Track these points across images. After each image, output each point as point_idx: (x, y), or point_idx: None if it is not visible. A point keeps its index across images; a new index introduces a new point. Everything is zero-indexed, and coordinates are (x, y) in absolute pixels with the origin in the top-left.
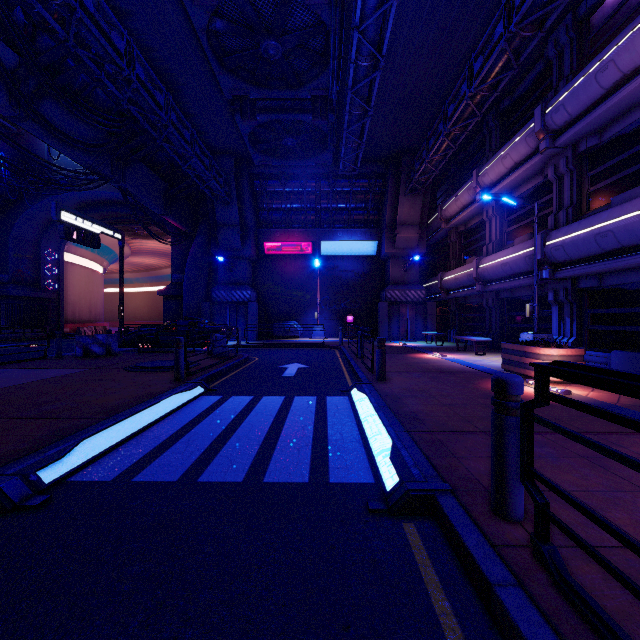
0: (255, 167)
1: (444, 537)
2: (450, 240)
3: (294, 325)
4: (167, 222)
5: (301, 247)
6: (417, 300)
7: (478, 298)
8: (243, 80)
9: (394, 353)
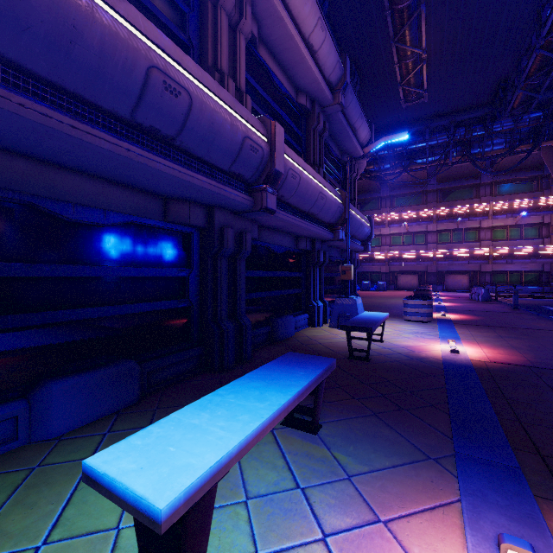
0: None
1: None
2: None
3: None
4: None
5: None
6: None
7: (137, 203)
8: None
9: None
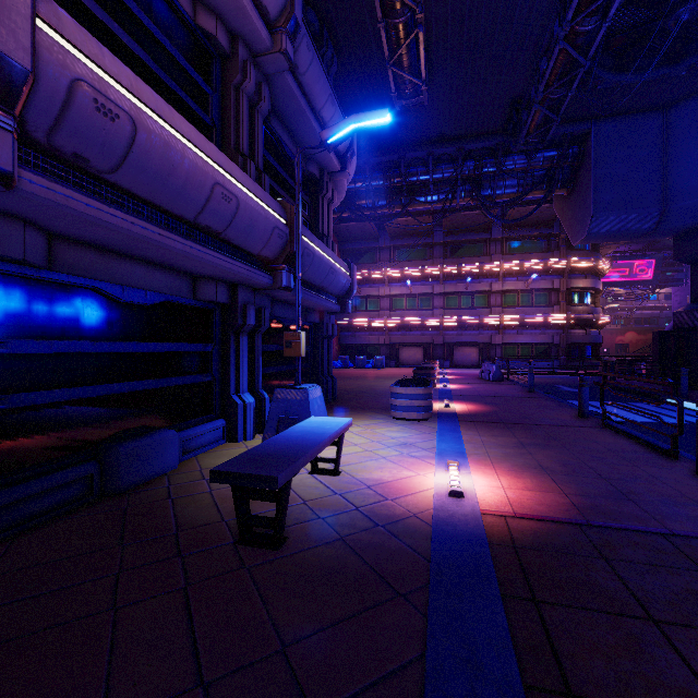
0: None
1: None
2: None
3: None
4: None
5: None
6: None
7: None
8: None
9: (643, 533)
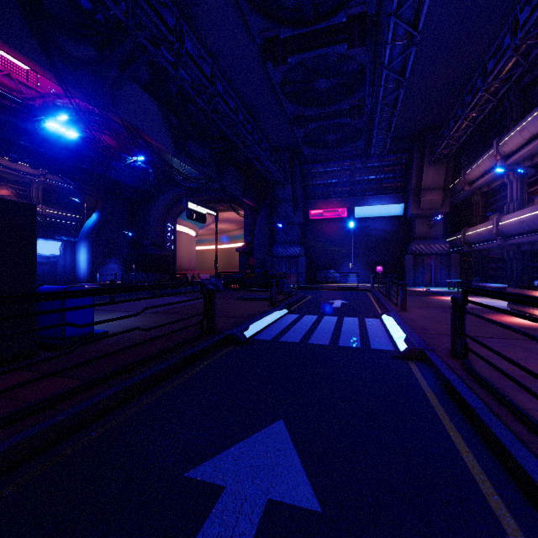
0: (304, 156)
1: (427, 366)
2: (473, 199)
3: (333, 273)
4: (241, 201)
5: (338, 212)
6: (441, 252)
7: (500, 250)
8: (301, 105)
9: (417, 295)
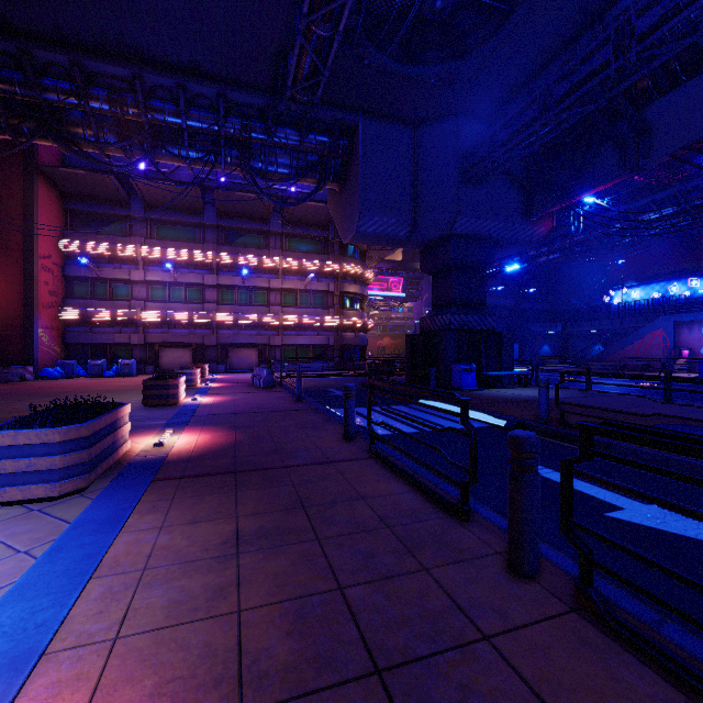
0: None
1: None
2: None
3: None
4: None
5: None
6: None
7: None
8: None
9: None
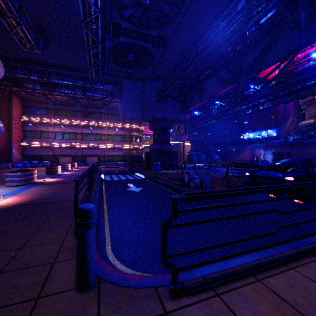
0: None
1: None
2: None
3: None
4: None
5: None
6: None
7: None
8: None
9: (35, 204)
